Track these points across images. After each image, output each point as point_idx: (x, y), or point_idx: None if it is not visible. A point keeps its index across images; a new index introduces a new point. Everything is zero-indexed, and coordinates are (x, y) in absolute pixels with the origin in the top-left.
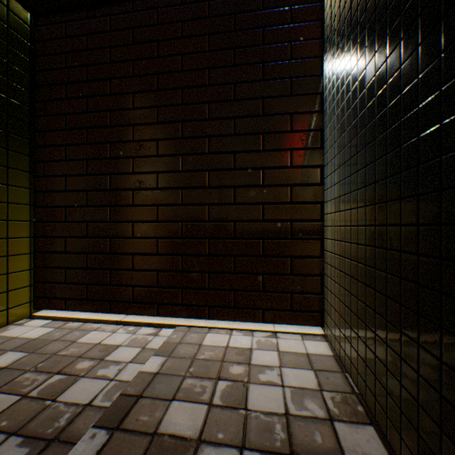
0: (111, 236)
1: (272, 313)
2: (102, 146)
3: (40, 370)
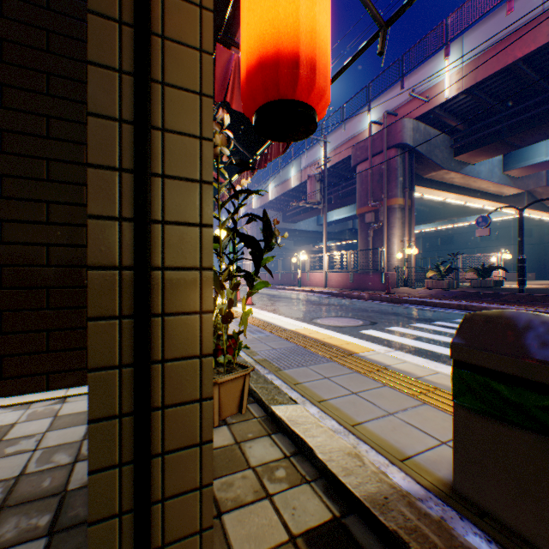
0: None
1: (63, 375)
2: None
3: None
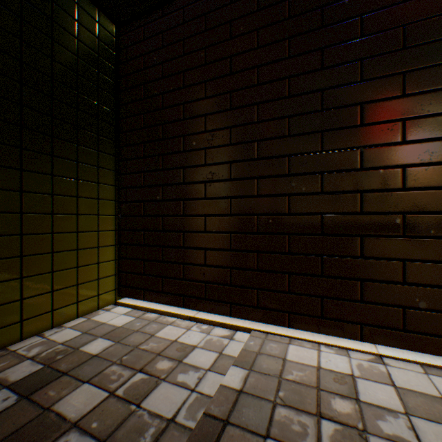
0: (183, 230)
1: (374, 330)
2: (176, 140)
3: (125, 364)
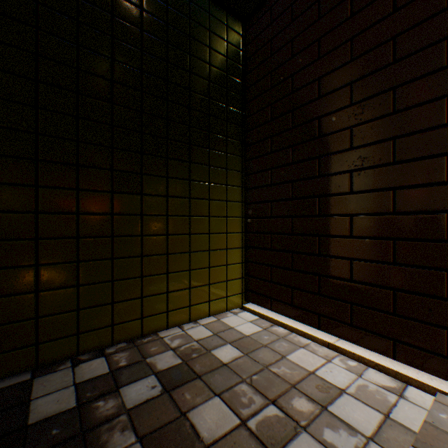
0: (318, 234)
1: None
2: (308, 125)
3: (254, 387)
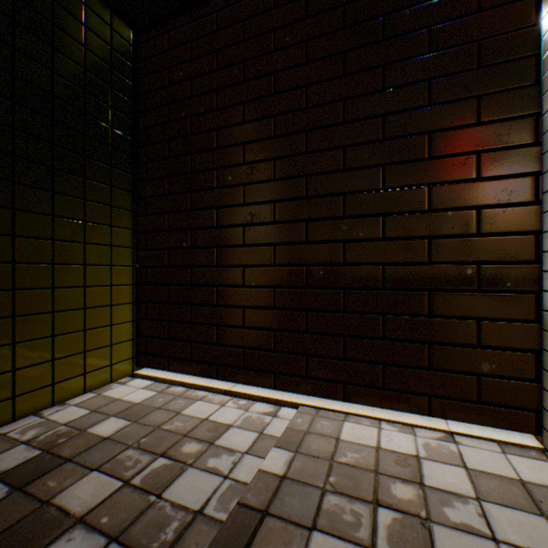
0: (217, 284)
1: (445, 403)
2: (207, 173)
3: (143, 448)
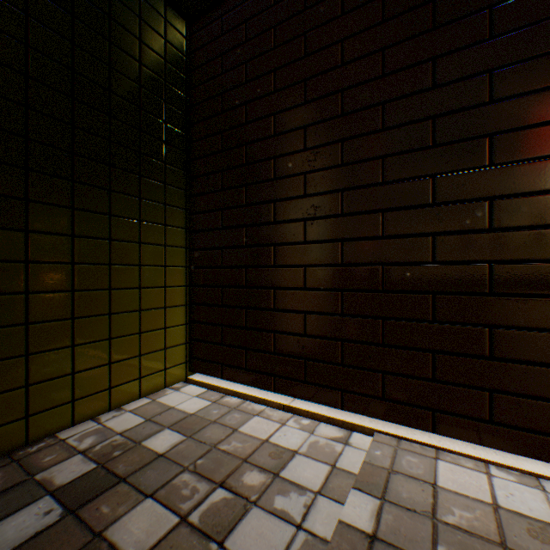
0: (274, 286)
1: None
2: (264, 164)
3: (200, 473)
